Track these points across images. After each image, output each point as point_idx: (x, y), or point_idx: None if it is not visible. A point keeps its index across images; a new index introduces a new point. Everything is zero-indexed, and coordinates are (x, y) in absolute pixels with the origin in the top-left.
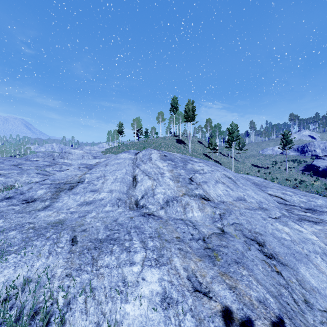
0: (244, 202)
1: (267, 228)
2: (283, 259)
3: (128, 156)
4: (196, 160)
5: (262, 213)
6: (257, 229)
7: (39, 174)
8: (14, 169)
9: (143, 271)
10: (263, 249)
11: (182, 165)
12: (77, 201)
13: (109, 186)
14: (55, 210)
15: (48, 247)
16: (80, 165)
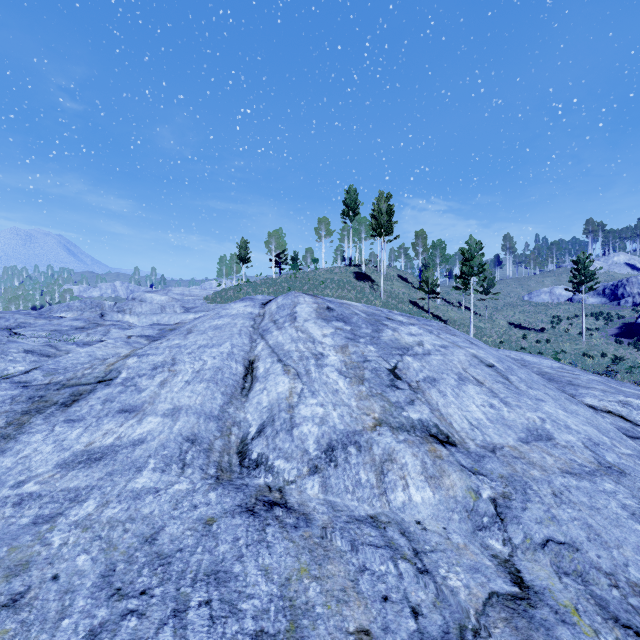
0: (553, 447)
1: None
2: None
3: (245, 309)
4: (402, 318)
5: (619, 490)
6: (634, 569)
7: (29, 355)
8: None
9: None
10: None
11: (369, 333)
12: (66, 447)
13: (175, 395)
14: None
15: None
16: (150, 327)
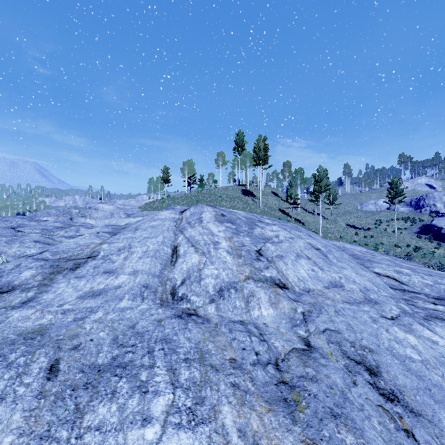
0: (342, 290)
1: (380, 338)
2: (414, 402)
3: (170, 215)
4: (269, 221)
5: (371, 310)
6: (365, 341)
7: (37, 243)
8: (2, 236)
9: (163, 439)
10: (378, 380)
11: (246, 230)
12: (80, 289)
13: (134, 264)
14: (40, 308)
15: (4, 383)
16: (106, 227)
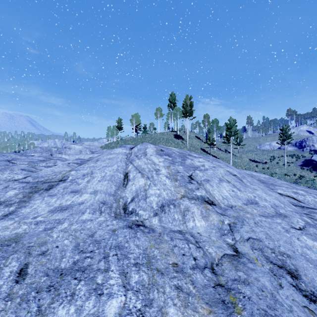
0: (257, 206)
1: (294, 245)
2: None
3: (122, 150)
4: (196, 155)
5: (282, 222)
6: (282, 248)
7: (23, 171)
8: None
9: None
10: (299, 283)
11: (180, 161)
12: (51, 205)
13: (94, 186)
14: (18, 219)
15: None
16: (76, 160)
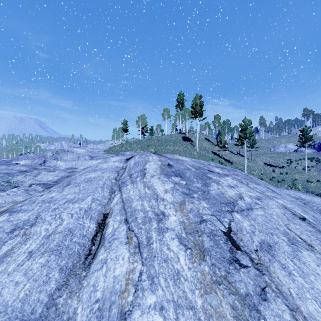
0: None
1: None
2: None
3: (114, 163)
4: (218, 169)
5: None
6: None
7: None
8: None
9: None
10: None
11: (200, 188)
12: None
13: (3, 281)
14: None
15: None
16: (64, 170)
